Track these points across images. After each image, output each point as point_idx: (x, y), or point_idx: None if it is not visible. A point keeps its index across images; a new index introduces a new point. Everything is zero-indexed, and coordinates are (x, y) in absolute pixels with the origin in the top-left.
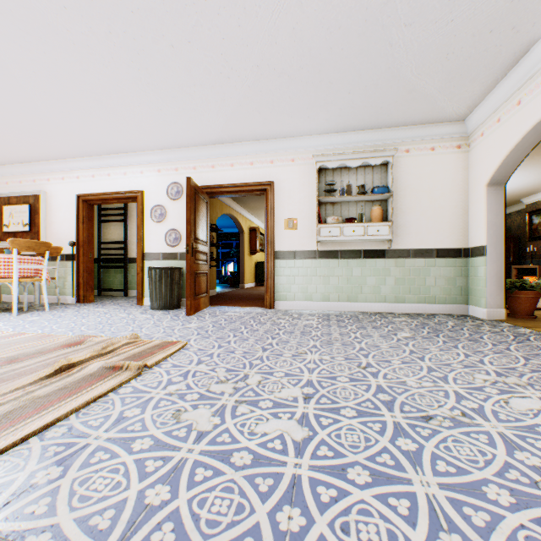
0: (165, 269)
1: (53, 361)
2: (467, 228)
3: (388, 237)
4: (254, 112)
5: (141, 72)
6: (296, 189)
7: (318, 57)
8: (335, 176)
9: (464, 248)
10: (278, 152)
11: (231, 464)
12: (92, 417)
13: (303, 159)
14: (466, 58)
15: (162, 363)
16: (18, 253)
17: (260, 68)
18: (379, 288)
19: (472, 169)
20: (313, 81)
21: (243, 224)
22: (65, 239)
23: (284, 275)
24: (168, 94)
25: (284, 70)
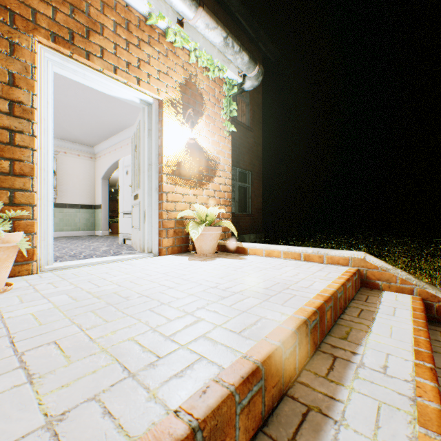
0: None
1: None
2: (95, 196)
3: (55, 196)
4: None
5: None
6: None
7: None
8: None
9: (94, 205)
10: None
11: None
12: None
13: None
14: (90, 131)
15: None
16: None
17: None
18: None
19: (98, 170)
20: None
21: None
22: None
23: None
24: None
25: None
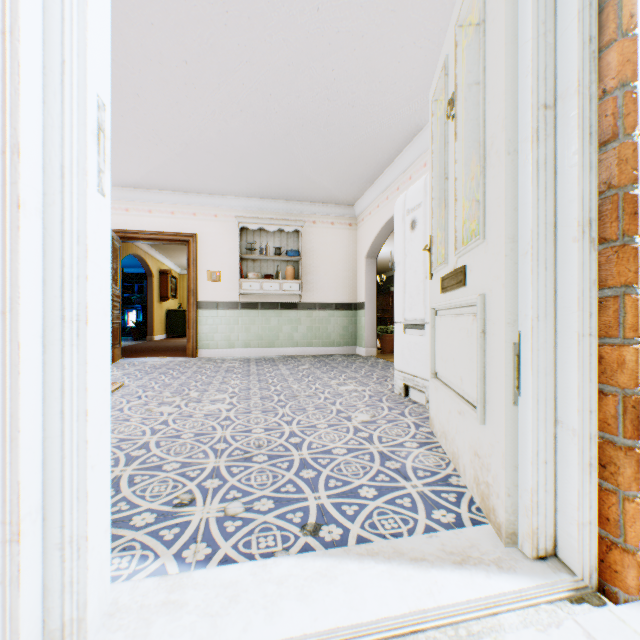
0: None
1: None
2: (356, 288)
3: (299, 292)
4: (180, 171)
5: None
6: (219, 244)
7: (240, 150)
8: (256, 236)
9: (354, 303)
10: (201, 206)
11: (194, 417)
12: None
13: (226, 216)
14: (345, 172)
15: (113, 394)
16: None
17: (189, 146)
18: (293, 335)
19: (359, 244)
20: (236, 162)
21: (152, 266)
22: None
23: (207, 324)
24: None
25: (211, 151)
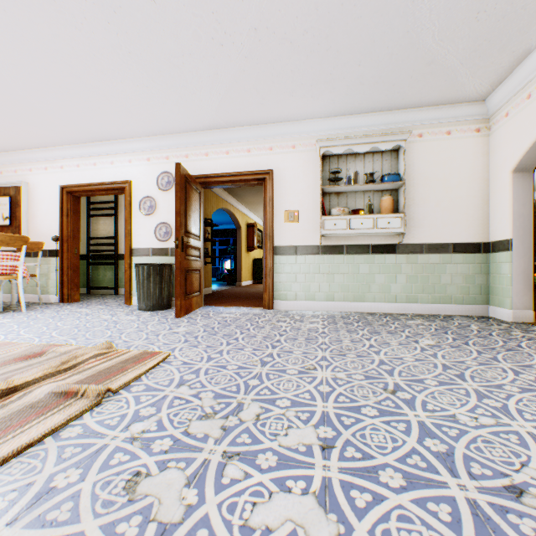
0: (153, 265)
1: None
2: (487, 220)
3: (400, 230)
4: (252, 89)
5: (120, 37)
6: (297, 178)
7: (326, 17)
8: (340, 163)
9: (484, 243)
10: (277, 138)
11: None
12: (1, 488)
13: (304, 145)
14: (499, 18)
15: (133, 385)
16: None
17: (258, 32)
18: (388, 287)
19: (494, 154)
20: (318, 50)
21: (240, 219)
22: (48, 234)
23: (284, 272)
24: (154, 66)
25: (286, 35)
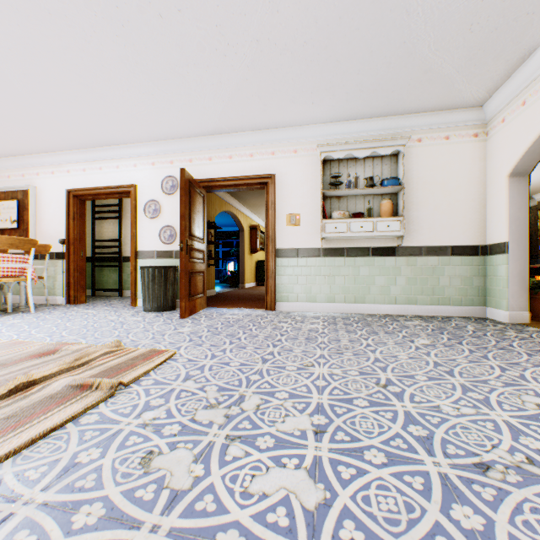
0: (158, 268)
1: (14, 376)
2: (484, 224)
3: (399, 233)
4: (254, 96)
5: (128, 49)
6: (299, 182)
7: (325, 30)
8: (340, 168)
9: (482, 246)
10: (280, 143)
11: None
12: (33, 463)
13: (306, 150)
14: (492, 30)
15: (143, 379)
16: (5, 251)
17: (260, 44)
18: (388, 289)
19: (491, 159)
20: (318, 59)
21: (243, 222)
22: (55, 237)
23: (286, 274)
24: (159, 75)
25: (286, 46)
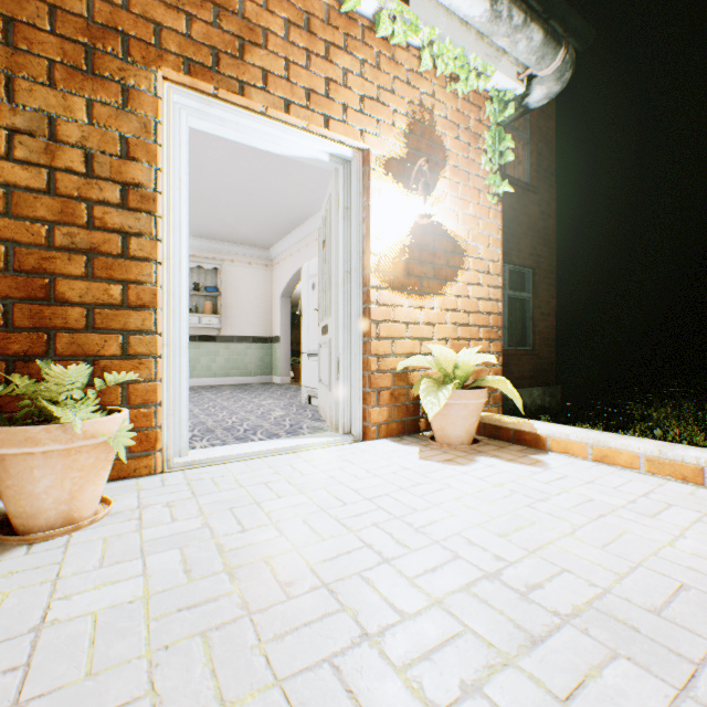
0: None
1: None
2: (272, 323)
3: (218, 326)
4: None
5: None
6: None
7: None
8: None
9: (271, 337)
10: None
11: None
12: None
13: None
14: (263, 225)
15: None
16: None
17: None
18: (211, 366)
19: (275, 283)
20: None
21: None
22: None
23: None
24: None
25: None
